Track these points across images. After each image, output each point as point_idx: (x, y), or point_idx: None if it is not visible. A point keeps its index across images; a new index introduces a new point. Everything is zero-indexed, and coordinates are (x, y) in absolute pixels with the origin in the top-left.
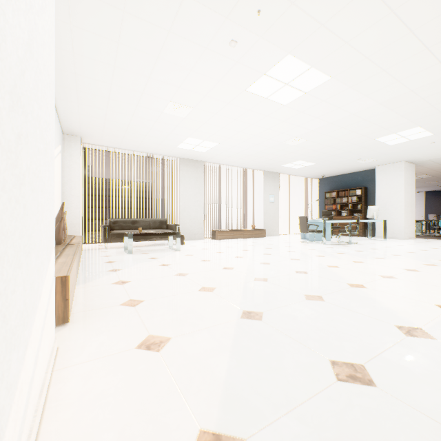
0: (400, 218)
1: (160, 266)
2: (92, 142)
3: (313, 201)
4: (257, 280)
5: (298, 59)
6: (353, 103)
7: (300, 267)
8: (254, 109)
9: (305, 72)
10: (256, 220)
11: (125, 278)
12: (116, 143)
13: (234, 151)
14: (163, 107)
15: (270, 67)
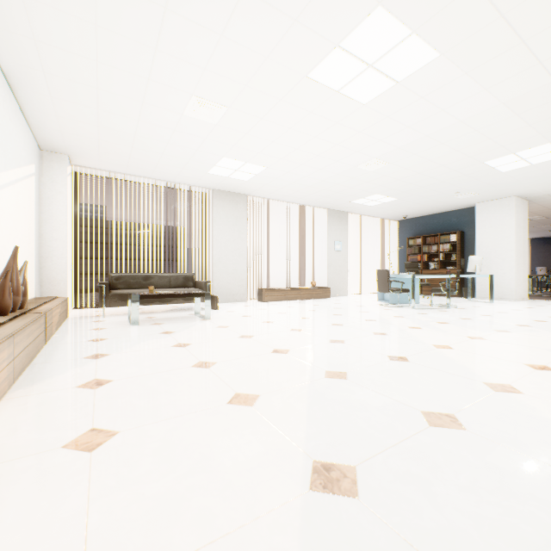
0: (509, 273)
1: (173, 347)
2: (86, 163)
3: (391, 250)
4: (330, 377)
5: (393, 16)
6: (465, 102)
7: (392, 349)
8: (319, 110)
9: (401, 42)
10: (317, 275)
11: (106, 372)
12: (121, 166)
13: (288, 180)
14: (183, 106)
15: (347, 33)
